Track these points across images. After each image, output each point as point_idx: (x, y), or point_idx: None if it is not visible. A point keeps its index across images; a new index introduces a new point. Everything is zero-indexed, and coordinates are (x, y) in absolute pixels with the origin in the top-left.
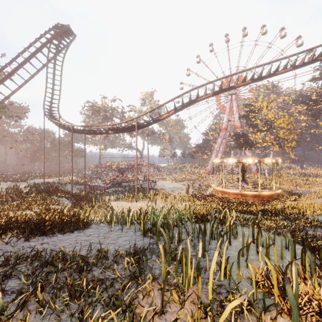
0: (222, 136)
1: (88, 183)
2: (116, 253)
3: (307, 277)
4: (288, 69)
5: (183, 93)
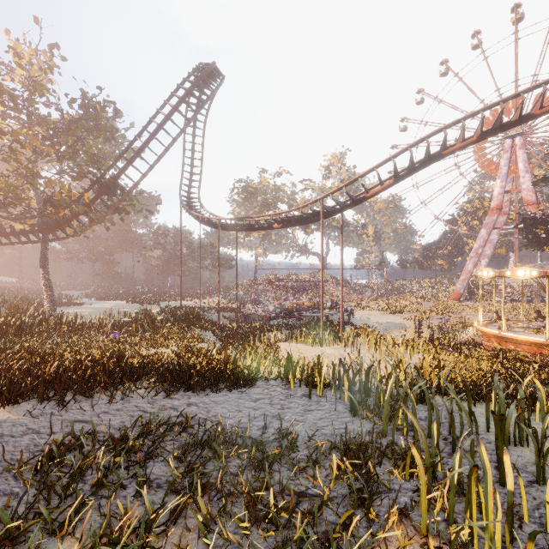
0: (489, 224)
1: (241, 310)
2: (309, 441)
3: None
4: None
5: (413, 143)
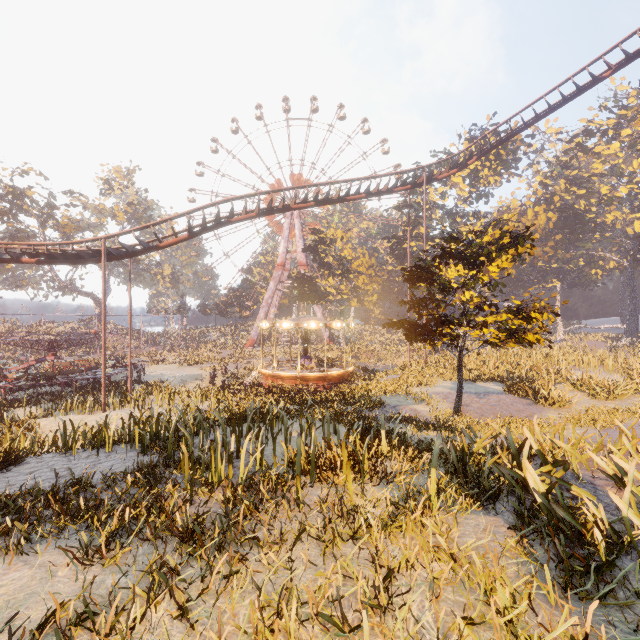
0: (276, 278)
1: None
2: (104, 480)
3: (332, 446)
4: (360, 196)
5: (205, 205)
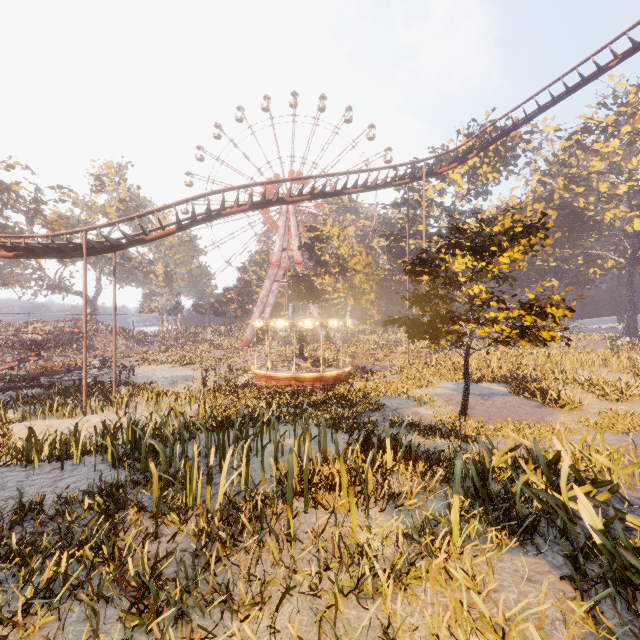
0: (272, 277)
1: None
2: (59, 502)
3: (329, 459)
4: (358, 189)
5: (195, 196)
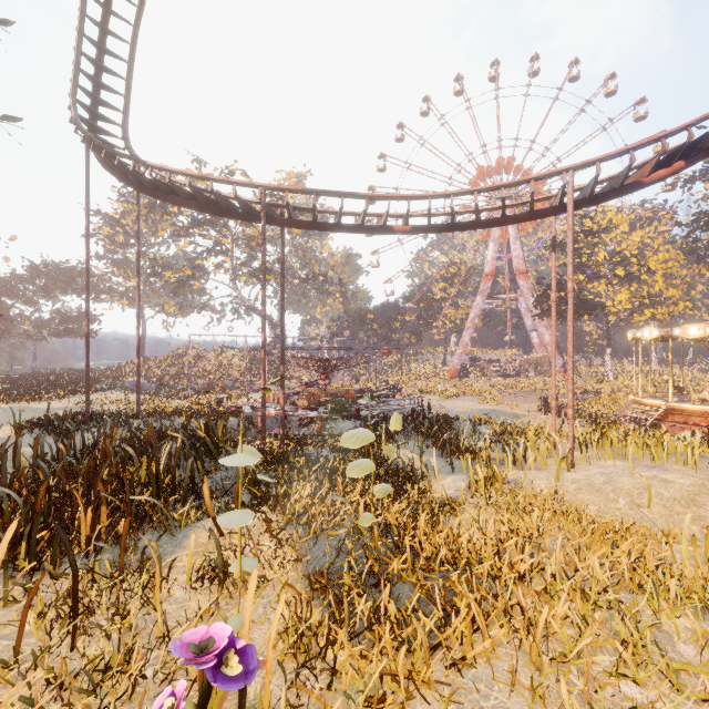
0: (485, 291)
1: (248, 411)
2: None
3: None
4: None
5: None
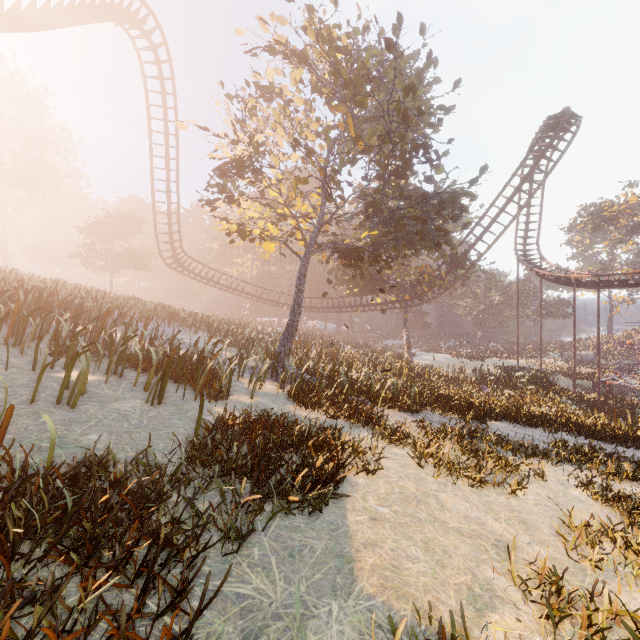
0: None
1: (600, 379)
2: None
3: None
4: None
5: None
